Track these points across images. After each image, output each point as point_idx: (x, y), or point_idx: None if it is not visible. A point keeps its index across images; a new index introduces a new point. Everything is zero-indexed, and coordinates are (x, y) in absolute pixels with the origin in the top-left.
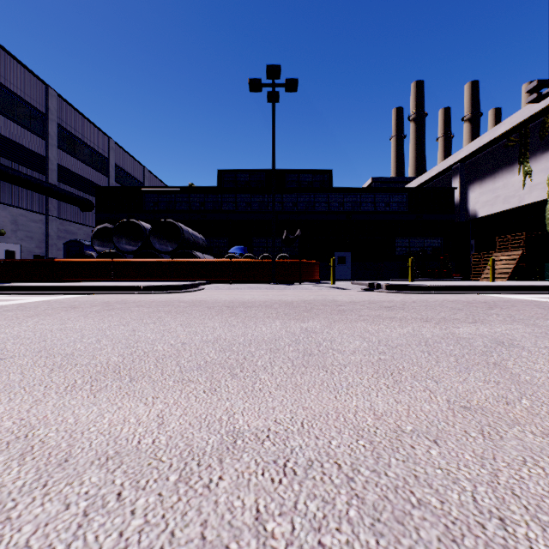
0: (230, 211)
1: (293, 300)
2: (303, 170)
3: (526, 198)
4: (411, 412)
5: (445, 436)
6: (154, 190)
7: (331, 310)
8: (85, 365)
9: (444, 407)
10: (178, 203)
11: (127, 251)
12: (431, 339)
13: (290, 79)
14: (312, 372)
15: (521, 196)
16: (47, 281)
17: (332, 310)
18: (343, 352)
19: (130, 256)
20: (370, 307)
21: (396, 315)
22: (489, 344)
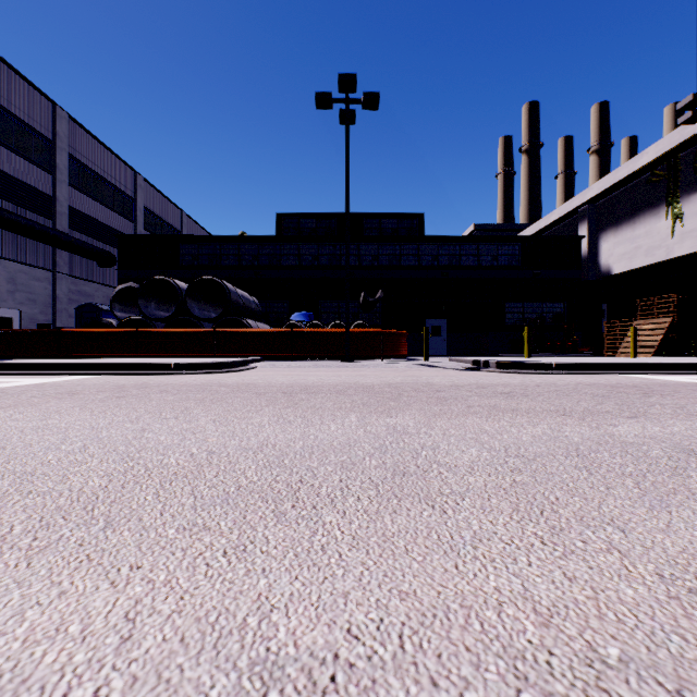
0: (291, 266)
1: (374, 383)
2: (385, 214)
3: (676, 249)
4: (603, 605)
5: (695, 677)
6: (194, 239)
7: (427, 398)
8: (42, 495)
9: (660, 591)
10: (225, 257)
11: (157, 318)
12: (582, 445)
13: (369, 92)
14: (410, 509)
15: (669, 246)
16: (52, 357)
17: (428, 397)
18: (455, 468)
19: (161, 325)
20: (480, 393)
21: (520, 405)
22: (674, 454)
